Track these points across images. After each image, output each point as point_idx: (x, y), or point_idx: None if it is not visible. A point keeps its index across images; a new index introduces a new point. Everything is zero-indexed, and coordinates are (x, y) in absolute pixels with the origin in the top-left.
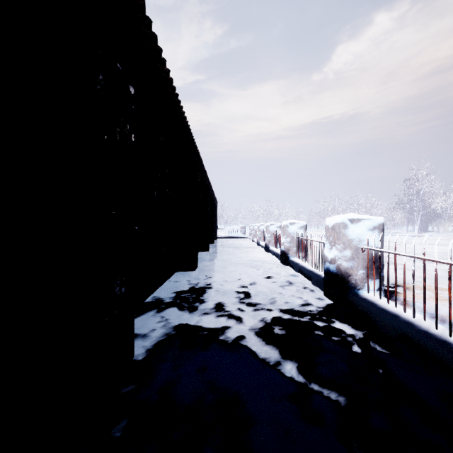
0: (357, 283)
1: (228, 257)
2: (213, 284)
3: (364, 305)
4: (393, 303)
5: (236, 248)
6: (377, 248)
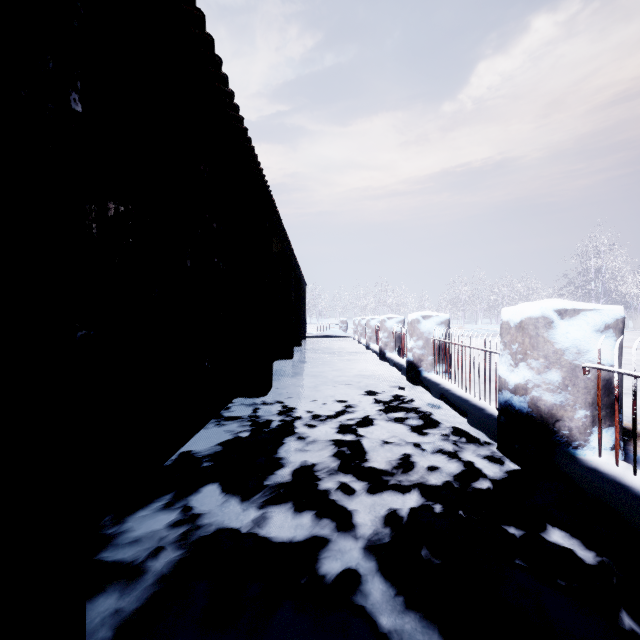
0: (574, 435)
1: (323, 370)
2: (295, 423)
3: (601, 487)
4: None
5: (335, 353)
6: (613, 366)
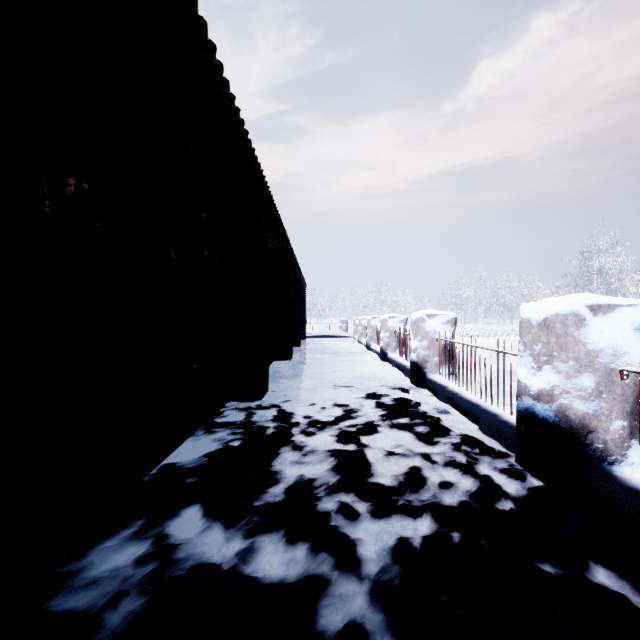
0: (609, 449)
1: (322, 372)
2: (291, 431)
3: None
4: None
5: (335, 353)
6: None
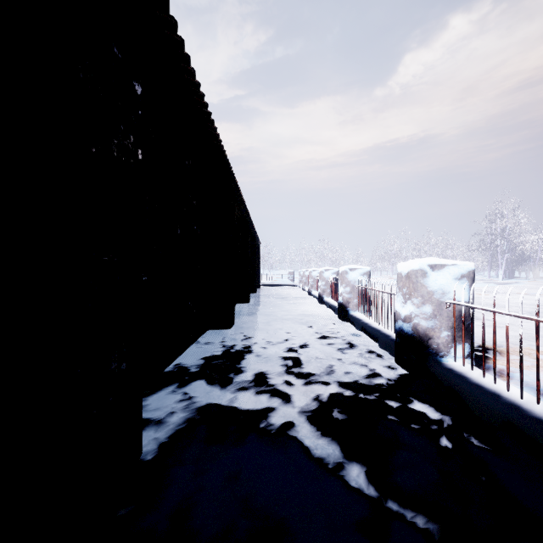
0: (440, 348)
1: (273, 311)
2: (253, 346)
3: (451, 378)
4: (488, 376)
5: (283, 298)
6: (466, 302)
